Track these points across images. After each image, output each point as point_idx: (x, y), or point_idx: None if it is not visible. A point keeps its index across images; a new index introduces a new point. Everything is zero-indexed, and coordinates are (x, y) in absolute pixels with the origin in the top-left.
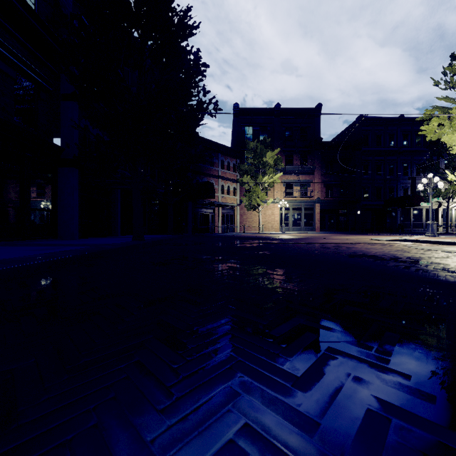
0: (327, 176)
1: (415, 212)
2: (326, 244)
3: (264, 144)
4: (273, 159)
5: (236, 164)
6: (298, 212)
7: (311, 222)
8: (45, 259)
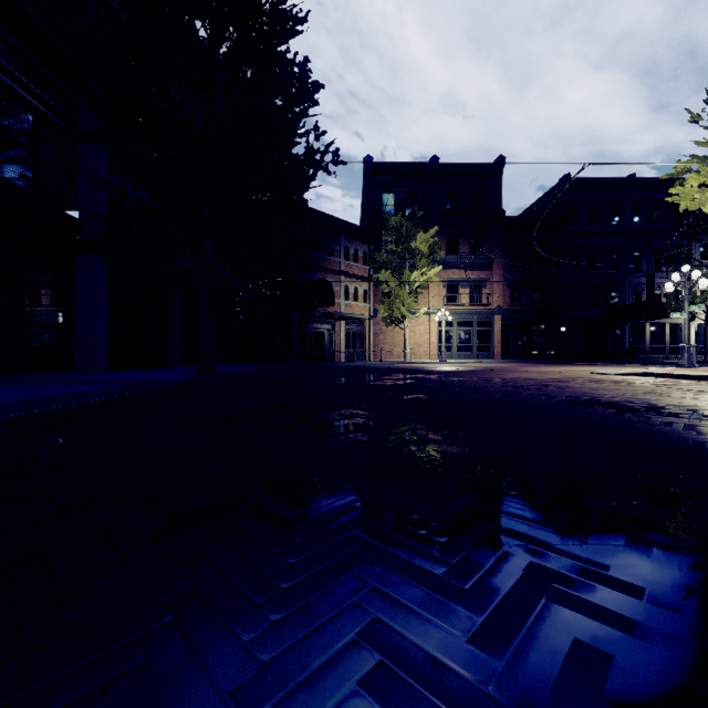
0: (513, 271)
1: (653, 329)
2: (520, 381)
3: (413, 220)
4: (427, 244)
5: (369, 253)
6: (466, 329)
7: (487, 345)
8: (14, 412)
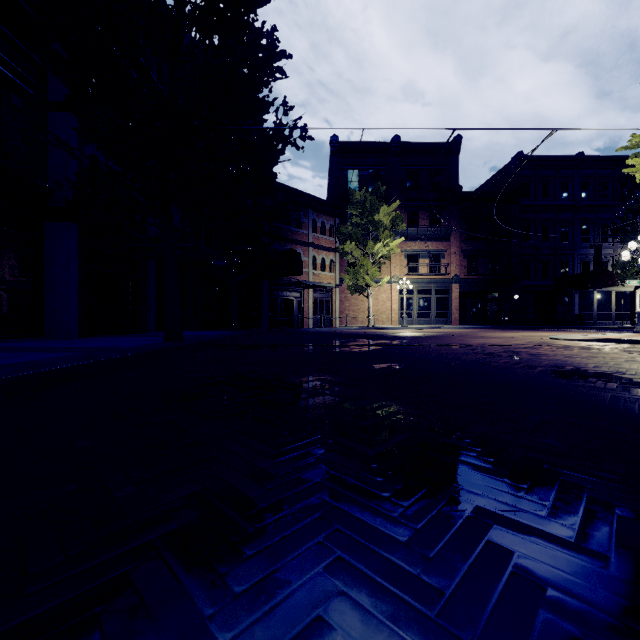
0: (469, 243)
1: (600, 297)
2: (487, 348)
3: (377, 194)
4: (389, 217)
5: (335, 226)
6: (426, 297)
7: (445, 312)
8: None
